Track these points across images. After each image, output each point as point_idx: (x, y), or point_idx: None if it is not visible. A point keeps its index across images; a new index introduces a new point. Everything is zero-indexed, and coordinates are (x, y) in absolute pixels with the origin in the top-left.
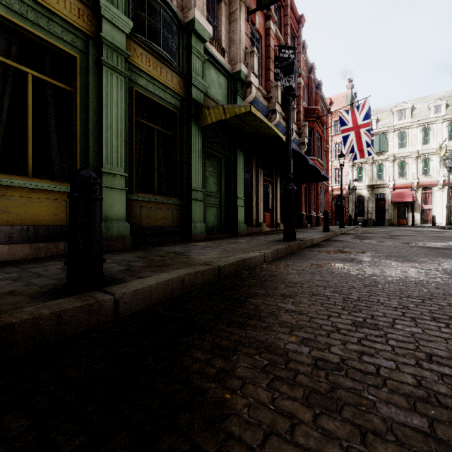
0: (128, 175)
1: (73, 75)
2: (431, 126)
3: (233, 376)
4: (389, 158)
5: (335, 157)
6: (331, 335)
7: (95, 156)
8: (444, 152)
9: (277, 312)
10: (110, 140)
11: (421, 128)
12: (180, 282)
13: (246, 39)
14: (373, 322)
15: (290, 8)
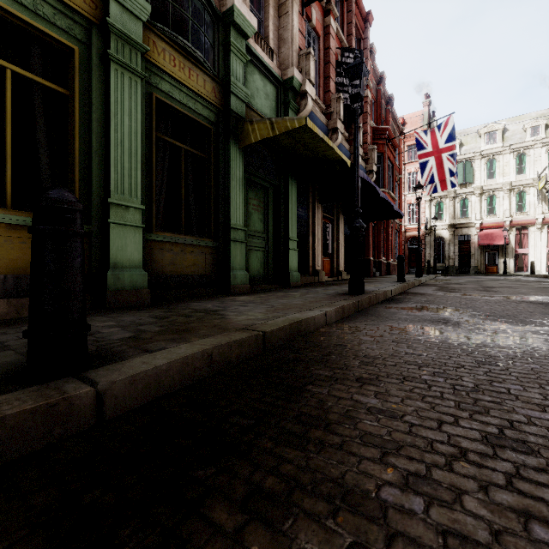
0: (145, 208)
1: (71, 73)
2: (527, 151)
3: None
4: (475, 191)
5: (409, 189)
6: (455, 465)
7: (101, 182)
8: (544, 183)
9: (354, 413)
10: (121, 162)
11: (515, 154)
12: (206, 359)
13: (300, 37)
14: (517, 436)
15: (355, 3)
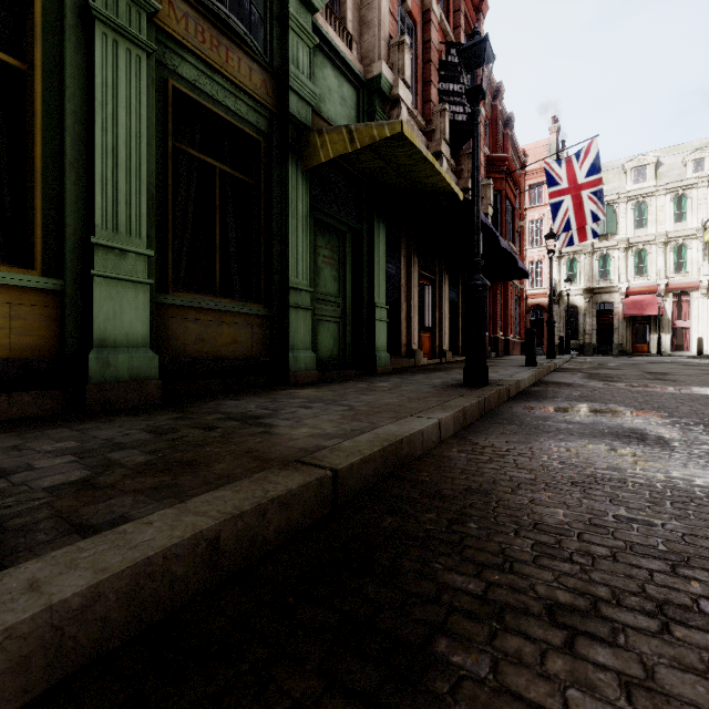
0: (157, 255)
1: (28, 36)
2: (688, 192)
3: None
4: (619, 245)
5: (531, 243)
6: None
7: (80, 211)
8: None
9: None
10: (113, 180)
11: (673, 195)
12: (202, 552)
13: (390, 20)
14: None
15: None
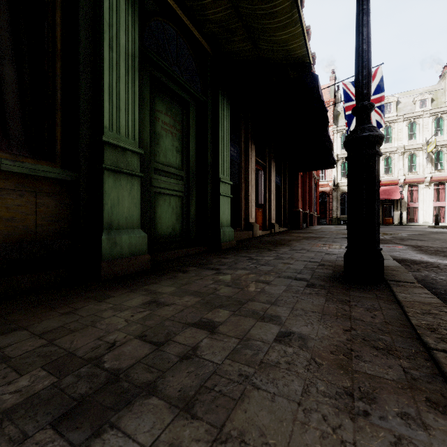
0: None
1: None
2: (417, 120)
3: None
4: None
5: None
6: None
7: None
8: (433, 147)
9: None
10: None
11: (408, 122)
12: None
13: None
14: None
15: None
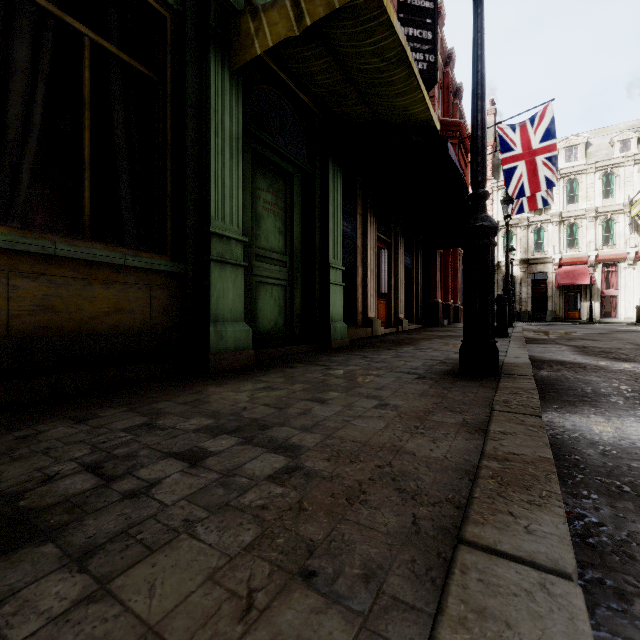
0: None
1: None
2: (616, 170)
3: None
4: (553, 219)
5: None
6: None
7: None
8: (639, 208)
9: None
10: None
11: (602, 173)
12: None
13: None
14: None
15: None
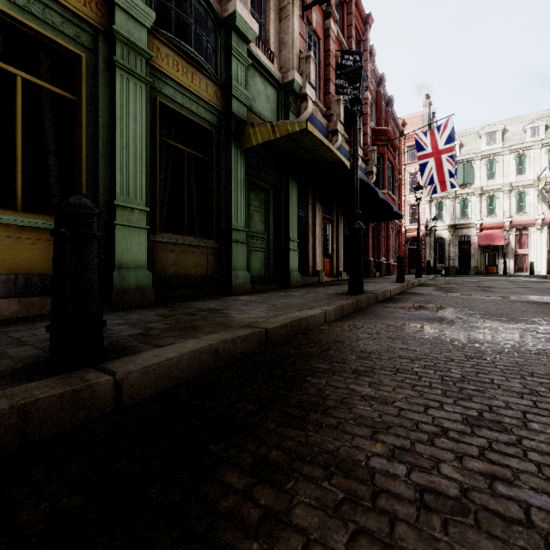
0: (150, 210)
1: (78, 79)
2: (527, 152)
3: (288, 524)
4: (475, 192)
5: (409, 190)
6: (436, 441)
7: (107, 185)
8: (543, 184)
9: (349, 400)
10: (126, 165)
11: (515, 154)
12: (212, 353)
13: (300, 40)
14: (494, 418)
15: (355, 5)
